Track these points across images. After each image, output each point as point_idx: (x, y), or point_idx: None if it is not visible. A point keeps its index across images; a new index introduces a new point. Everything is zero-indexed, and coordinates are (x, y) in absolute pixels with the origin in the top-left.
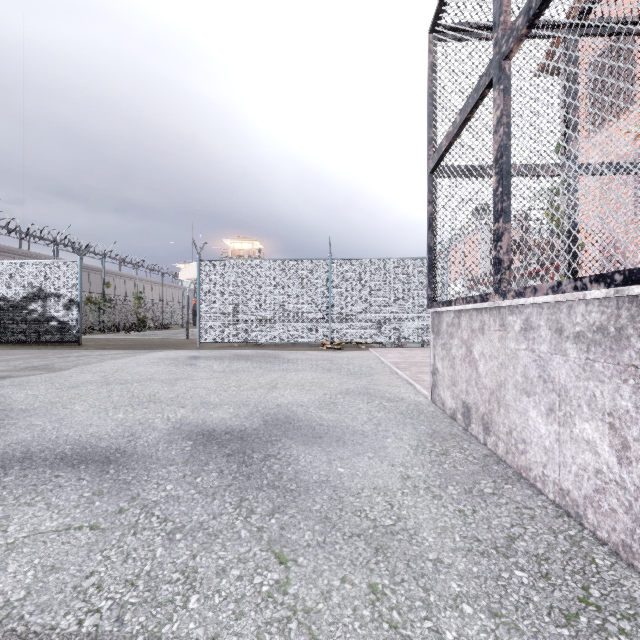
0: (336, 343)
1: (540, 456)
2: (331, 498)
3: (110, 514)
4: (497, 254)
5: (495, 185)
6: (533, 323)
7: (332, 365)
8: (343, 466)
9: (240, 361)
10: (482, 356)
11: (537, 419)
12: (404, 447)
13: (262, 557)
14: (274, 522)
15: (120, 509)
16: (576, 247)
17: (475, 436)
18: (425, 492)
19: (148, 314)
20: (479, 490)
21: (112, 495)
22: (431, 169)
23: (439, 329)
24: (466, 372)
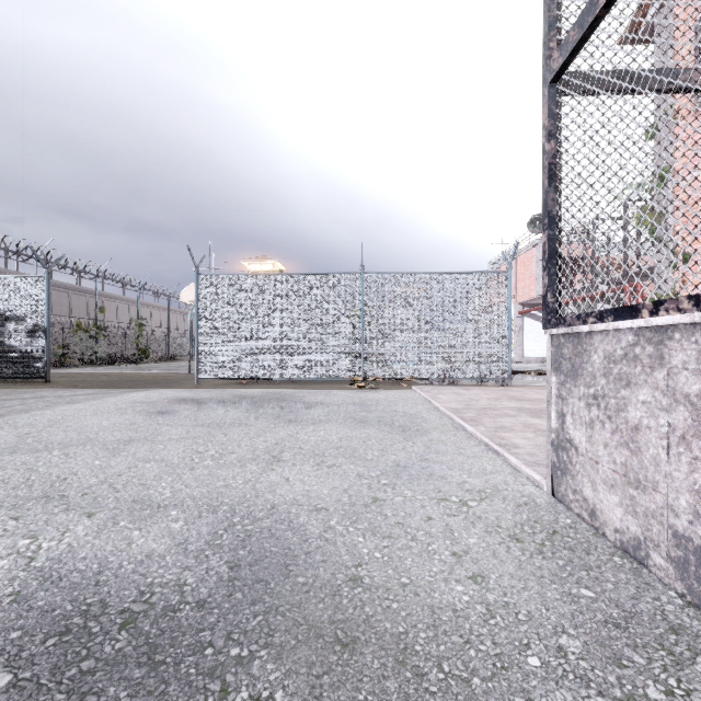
0: (370, 379)
1: None
2: None
3: None
4: None
5: None
6: None
7: (367, 413)
8: None
9: (240, 406)
10: None
11: None
12: None
13: None
14: None
15: None
16: None
17: None
18: None
19: (155, 344)
20: None
21: None
22: (558, 68)
23: (578, 366)
24: (694, 470)
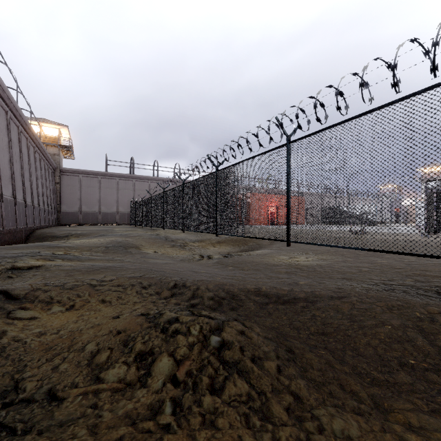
0: None
1: None
2: None
3: None
4: None
5: None
6: None
7: None
8: None
9: None
10: None
11: None
12: None
13: None
14: None
15: None
16: None
17: None
18: None
19: None
20: None
21: None
22: None
23: None
24: None
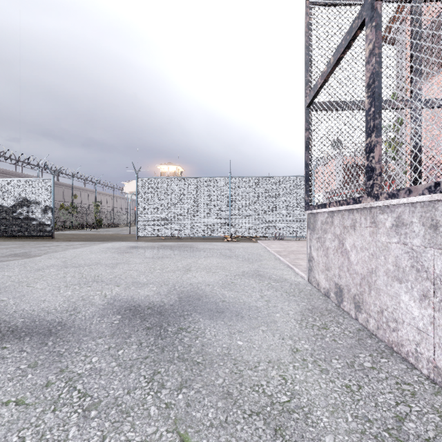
0: (234, 237)
1: (413, 335)
2: (232, 372)
3: (37, 388)
4: (369, 163)
5: (367, 106)
6: (405, 220)
7: (231, 253)
8: (242, 339)
9: (165, 250)
10: (353, 248)
11: (409, 303)
12: (291, 321)
13: (167, 439)
14: (181, 398)
15: (47, 382)
16: (419, 163)
17: (347, 312)
18: (313, 366)
19: (104, 217)
20: (359, 364)
21: (44, 367)
22: (308, 103)
23: (314, 226)
24: (338, 260)
